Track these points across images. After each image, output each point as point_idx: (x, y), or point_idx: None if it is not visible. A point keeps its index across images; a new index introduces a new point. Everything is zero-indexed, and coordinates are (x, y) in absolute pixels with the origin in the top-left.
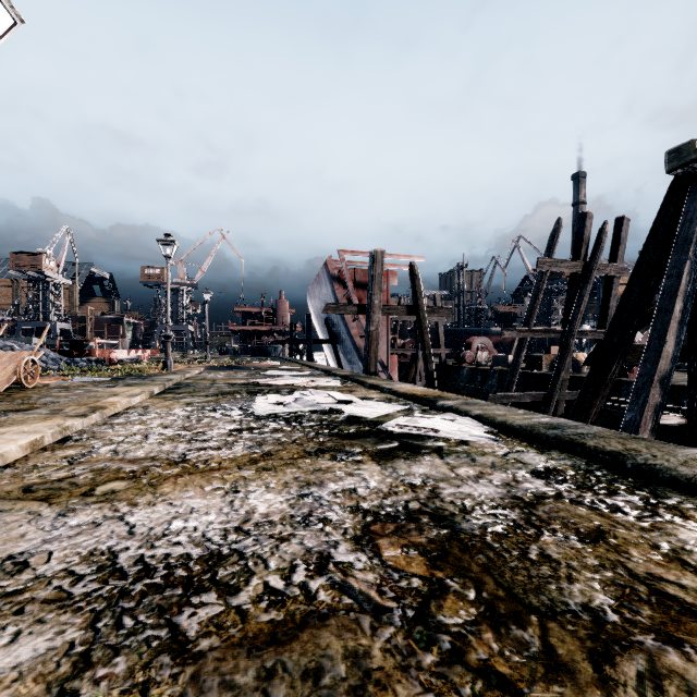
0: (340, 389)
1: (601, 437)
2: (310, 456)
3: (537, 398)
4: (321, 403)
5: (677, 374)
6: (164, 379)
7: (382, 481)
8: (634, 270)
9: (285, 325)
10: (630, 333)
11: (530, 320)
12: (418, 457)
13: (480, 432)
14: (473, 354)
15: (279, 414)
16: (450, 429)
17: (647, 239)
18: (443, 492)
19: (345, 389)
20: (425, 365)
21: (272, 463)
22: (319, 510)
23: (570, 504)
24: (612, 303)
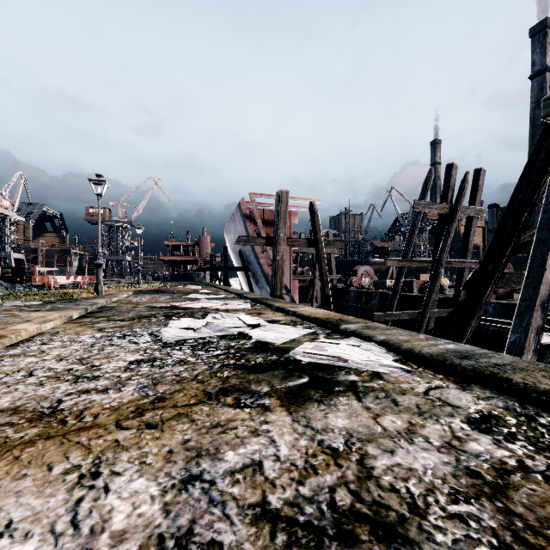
0: (249, 311)
1: (521, 369)
2: (210, 401)
3: (413, 315)
4: (231, 327)
5: (517, 295)
6: (89, 303)
7: (295, 445)
8: (507, 207)
9: (207, 255)
10: (503, 262)
11: (408, 252)
12: (333, 400)
13: (390, 361)
14: (358, 279)
15: (187, 340)
16: (359, 358)
17: (520, 179)
18: (376, 466)
19: (254, 311)
20: (322, 289)
21: (162, 414)
22: (206, 517)
23: (548, 486)
24: (471, 238)
